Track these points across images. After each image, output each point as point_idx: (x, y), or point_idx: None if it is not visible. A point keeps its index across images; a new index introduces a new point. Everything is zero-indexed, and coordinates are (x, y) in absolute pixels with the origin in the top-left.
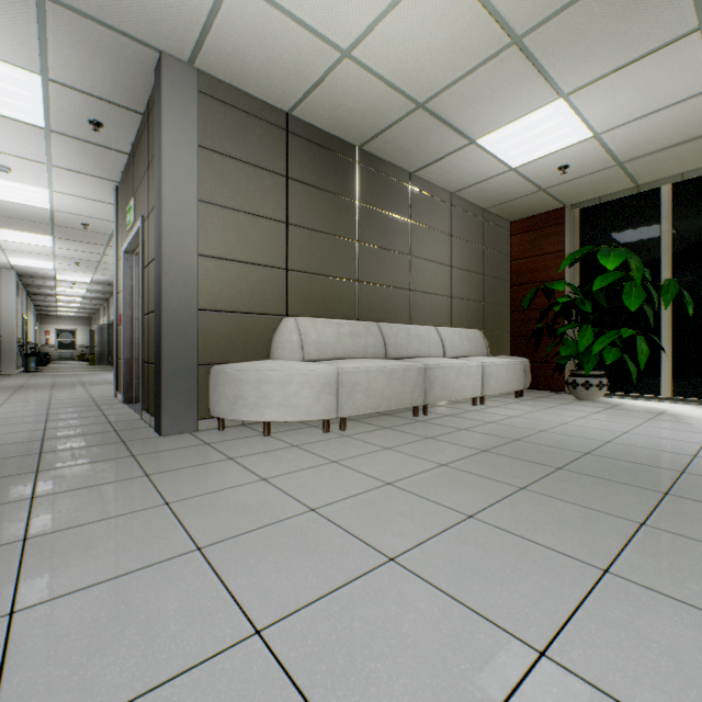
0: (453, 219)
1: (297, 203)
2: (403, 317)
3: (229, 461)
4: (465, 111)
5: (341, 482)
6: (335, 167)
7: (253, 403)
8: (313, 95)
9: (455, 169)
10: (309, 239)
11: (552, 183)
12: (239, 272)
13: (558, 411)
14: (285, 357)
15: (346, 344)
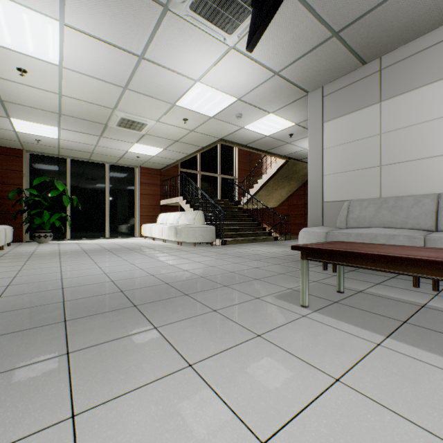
0: None
1: None
2: None
3: None
4: (20, 112)
5: (48, 264)
6: None
7: None
8: None
9: None
10: None
11: (28, 142)
12: None
13: (47, 246)
14: None
15: None
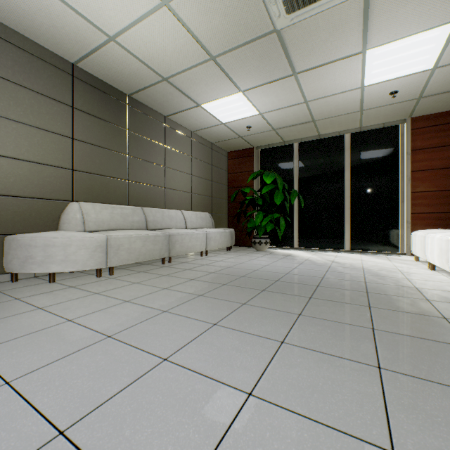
0: (193, 147)
1: (81, 126)
2: (160, 204)
3: (15, 300)
4: (192, 88)
5: (96, 303)
6: (111, 105)
7: (41, 260)
8: (91, 57)
9: (192, 118)
10: (91, 151)
11: (245, 134)
12: (31, 169)
13: (243, 257)
14: (70, 229)
15: (118, 221)
